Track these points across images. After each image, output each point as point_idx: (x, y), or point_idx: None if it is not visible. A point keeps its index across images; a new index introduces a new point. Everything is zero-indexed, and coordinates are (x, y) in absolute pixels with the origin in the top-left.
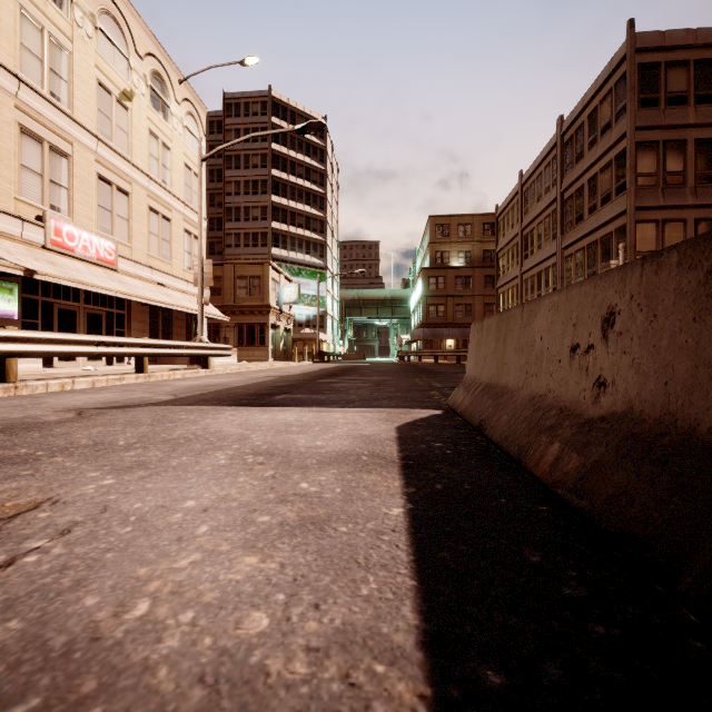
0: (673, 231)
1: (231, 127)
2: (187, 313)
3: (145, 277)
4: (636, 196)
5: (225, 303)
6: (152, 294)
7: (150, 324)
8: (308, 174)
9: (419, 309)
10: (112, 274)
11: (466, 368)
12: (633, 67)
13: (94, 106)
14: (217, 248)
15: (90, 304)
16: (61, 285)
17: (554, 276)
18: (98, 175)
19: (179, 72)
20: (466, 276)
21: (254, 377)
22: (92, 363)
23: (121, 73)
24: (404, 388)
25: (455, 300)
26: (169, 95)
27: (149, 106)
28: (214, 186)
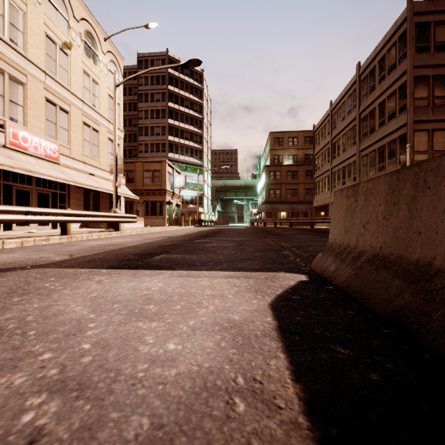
0: (439, 137)
1: (142, 75)
2: (110, 193)
3: (80, 169)
4: (414, 113)
5: (136, 187)
6: (85, 180)
7: (84, 201)
8: (192, 105)
9: (263, 192)
10: (56, 166)
11: (329, 234)
12: (412, 25)
13: (42, 51)
14: (133, 153)
15: (40, 186)
16: (18, 173)
17: (354, 169)
18: (46, 98)
19: (104, 33)
20: (294, 171)
21: (148, 238)
22: (42, 227)
23: (63, 30)
24: (261, 248)
25: (286, 186)
26: (97, 47)
27: (83, 54)
28: (131, 113)
